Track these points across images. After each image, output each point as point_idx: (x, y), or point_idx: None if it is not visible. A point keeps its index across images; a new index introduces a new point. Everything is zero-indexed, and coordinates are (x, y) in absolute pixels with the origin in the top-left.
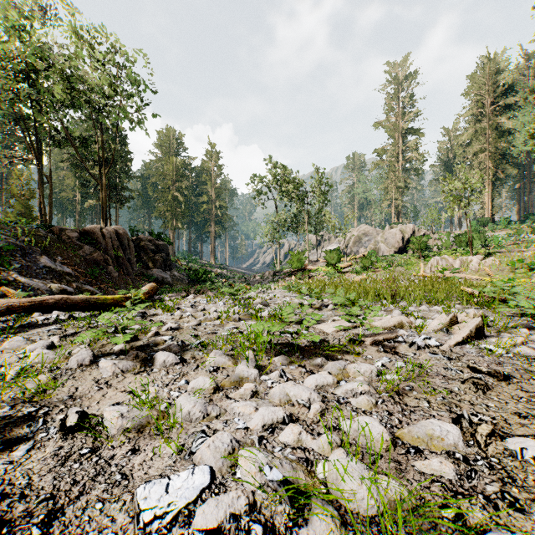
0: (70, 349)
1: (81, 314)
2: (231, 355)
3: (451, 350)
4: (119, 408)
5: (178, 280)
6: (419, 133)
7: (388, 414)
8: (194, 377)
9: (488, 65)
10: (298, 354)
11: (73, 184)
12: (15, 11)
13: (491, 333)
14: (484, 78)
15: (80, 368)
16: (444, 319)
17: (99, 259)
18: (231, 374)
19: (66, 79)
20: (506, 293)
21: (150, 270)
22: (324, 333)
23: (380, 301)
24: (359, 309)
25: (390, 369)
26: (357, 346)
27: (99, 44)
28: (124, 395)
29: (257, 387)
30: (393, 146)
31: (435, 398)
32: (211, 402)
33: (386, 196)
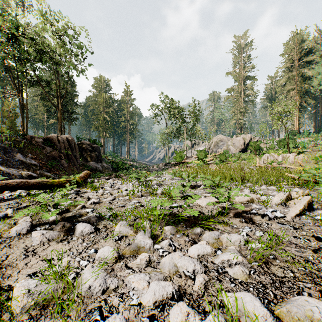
0: (18, 220)
1: (37, 192)
2: (133, 225)
3: (293, 220)
4: (28, 283)
5: (106, 168)
6: (253, 79)
7: (262, 286)
8: (103, 245)
9: (296, 37)
10: (182, 223)
11: (42, 110)
12: (3, 1)
13: (316, 206)
14: (294, 45)
15: (18, 236)
16: (282, 196)
17: (56, 155)
18: (131, 243)
19: (36, 44)
20: (316, 178)
21: (88, 162)
22: (200, 206)
23: (234, 182)
24: (224, 190)
25: (253, 238)
26: (224, 217)
27: (56, 22)
28: (43, 264)
29: (150, 257)
30: (238, 87)
31: (296, 267)
32: (112, 272)
33: (233, 117)
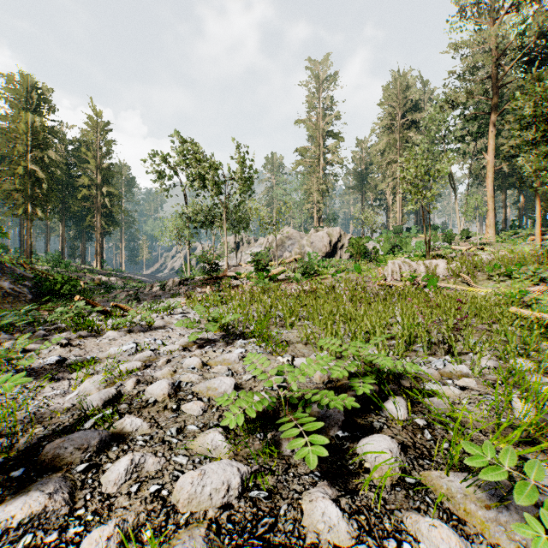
0: None
1: None
2: None
3: None
4: None
5: (8, 295)
6: (339, 137)
7: None
8: None
9: (399, 80)
10: None
11: None
12: None
13: None
14: (396, 92)
15: None
16: None
17: None
18: None
19: None
20: None
21: None
22: None
23: (412, 350)
24: None
25: None
26: None
27: None
28: None
29: None
30: (315, 146)
31: None
32: None
33: (309, 199)
